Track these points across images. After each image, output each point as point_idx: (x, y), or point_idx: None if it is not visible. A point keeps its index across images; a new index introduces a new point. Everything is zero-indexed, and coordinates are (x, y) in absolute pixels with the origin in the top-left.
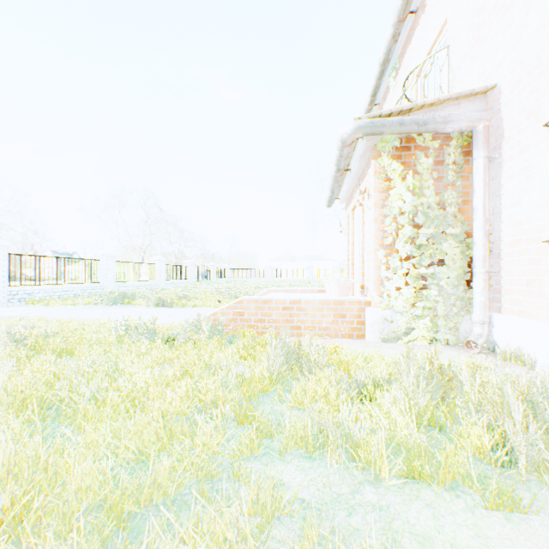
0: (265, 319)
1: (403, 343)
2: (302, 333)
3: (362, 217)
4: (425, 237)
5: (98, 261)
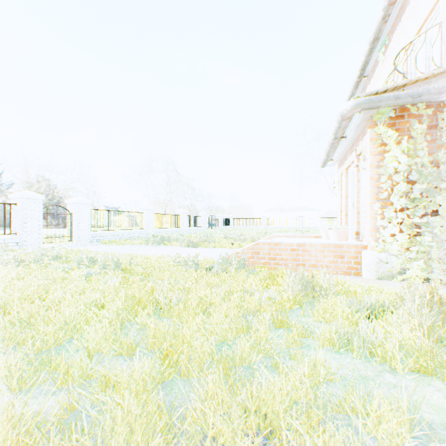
0: (276, 257)
1: (397, 281)
2: (306, 269)
3: (356, 176)
4: (419, 191)
5: (142, 213)
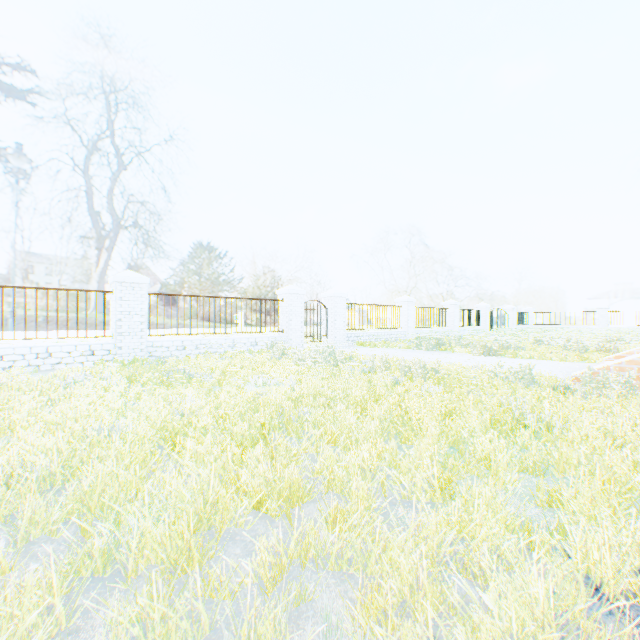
0: None
1: None
2: None
3: None
4: None
5: (399, 307)
